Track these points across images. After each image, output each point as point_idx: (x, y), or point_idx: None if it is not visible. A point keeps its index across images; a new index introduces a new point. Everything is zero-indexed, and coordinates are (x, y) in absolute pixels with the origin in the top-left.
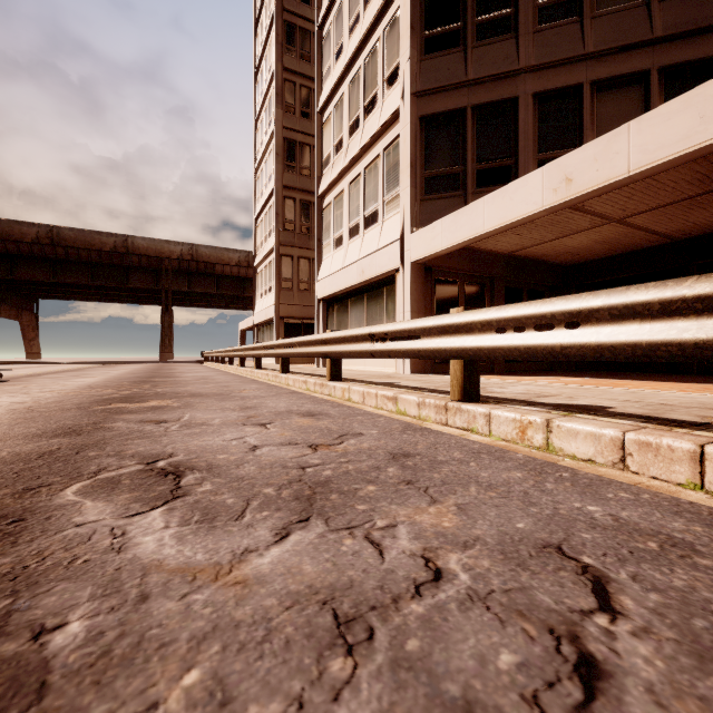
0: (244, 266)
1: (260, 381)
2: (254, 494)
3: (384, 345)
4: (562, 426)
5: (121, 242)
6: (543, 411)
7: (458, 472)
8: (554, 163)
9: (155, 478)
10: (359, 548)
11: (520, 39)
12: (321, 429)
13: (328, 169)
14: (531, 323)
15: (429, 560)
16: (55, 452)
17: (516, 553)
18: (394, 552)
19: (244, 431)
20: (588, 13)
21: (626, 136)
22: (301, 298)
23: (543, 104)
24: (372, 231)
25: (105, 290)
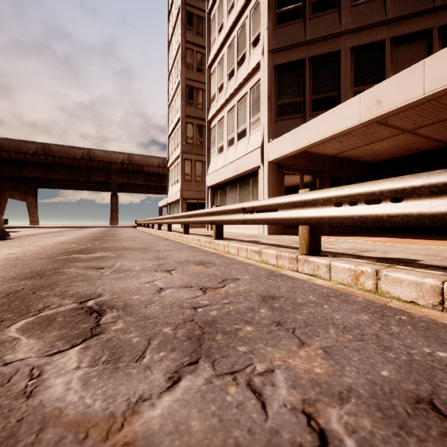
0: (162, 167)
1: (170, 239)
2: (155, 333)
3: (252, 216)
4: (388, 275)
5: (87, 152)
6: (370, 263)
7: (316, 314)
8: (368, 91)
9: (82, 316)
10: (242, 399)
11: (342, 12)
12: (209, 275)
13: (214, 103)
14: (363, 199)
15: (310, 417)
16: (18, 292)
17: (392, 409)
18: (276, 404)
19: (155, 276)
20: None
21: (422, 69)
22: (197, 186)
23: (357, 54)
24: (242, 142)
25: (77, 182)
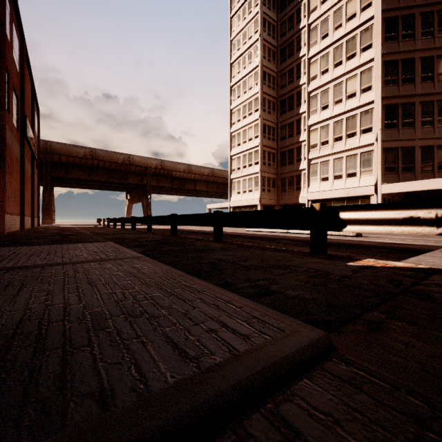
0: (186, 172)
1: None
2: None
3: None
4: None
5: (127, 158)
6: None
7: None
8: None
9: None
10: None
11: (415, 129)
12: None
13: (315, 149)
14: None
15: None
16: None
17: None
18: None
19: None
20: (435, 126)
21: None
22: (268, 195)
23: (422, 149)
24: (352, 179)
25: (107, 183)
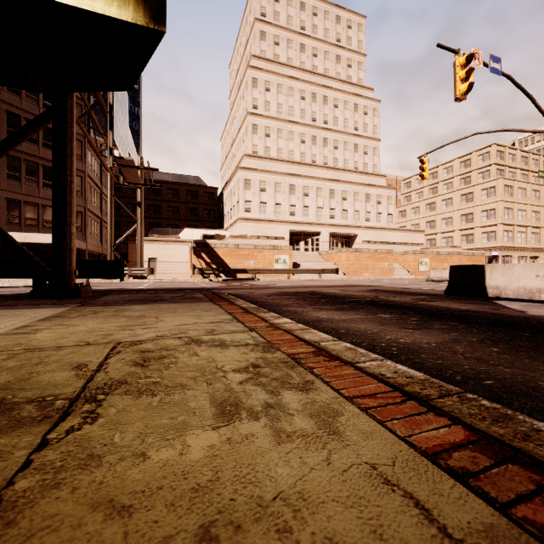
0: None
1: None
2: None
3: None
4: None
5: None
6: None
7: None
8: (22, 233)
9: None
10: None
11: (1, 179)
12: None
13: None
14: None
15: None
16: None
17: None
18: None
19: None
20: (23, 182)
21: (39, 235)
22: None
23: (9, 201)
24: None
25: None
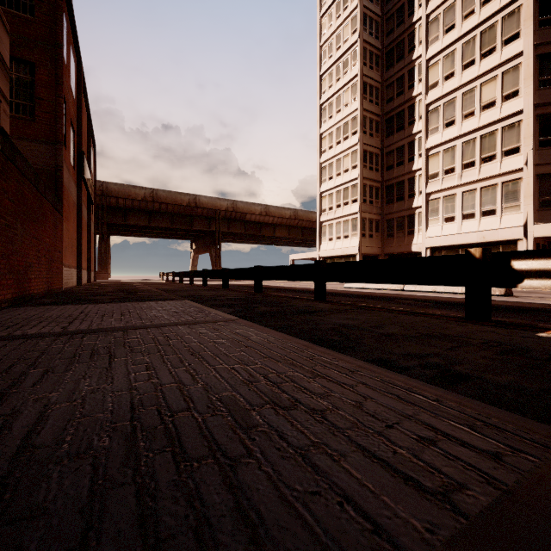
0: (263, 215)
1: None
2: None
3: None
4: None
5: (193, 199)
6: None
7: None
8: None
9: None
10: None
11: None
12: None
13: (436, 180)
14: None
15: None
16: None
17: None
18: None
19: None
20: None
21: None
22: (370, 242)
23: None
24: (490, 218)
25: (169, 230)
